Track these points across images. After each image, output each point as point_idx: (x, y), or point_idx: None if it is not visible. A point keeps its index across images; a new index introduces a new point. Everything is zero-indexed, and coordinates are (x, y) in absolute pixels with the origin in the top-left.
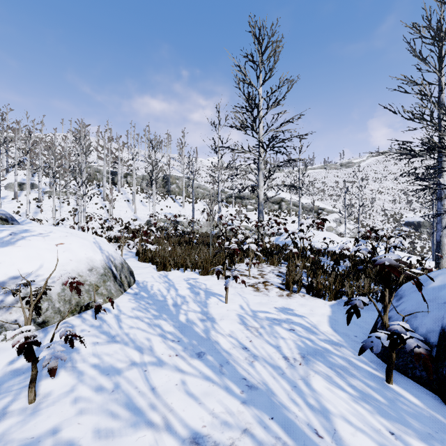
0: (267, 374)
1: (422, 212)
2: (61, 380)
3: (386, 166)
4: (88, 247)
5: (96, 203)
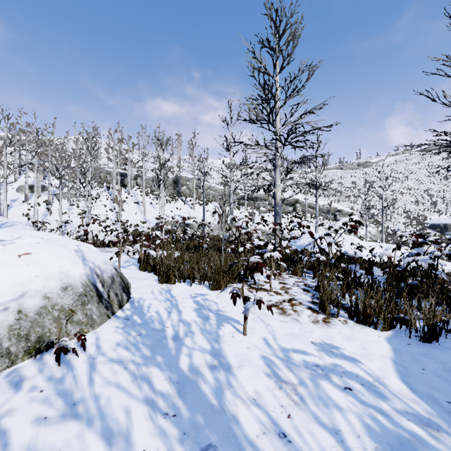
0: None
1: (448, 214)
2: None
3: (407, 165)
4: (64, 258)
5: (105, 206)
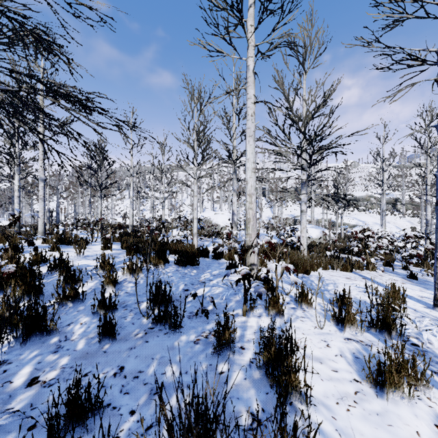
0: None
1: None
2: None
3: None
4: None
5: None
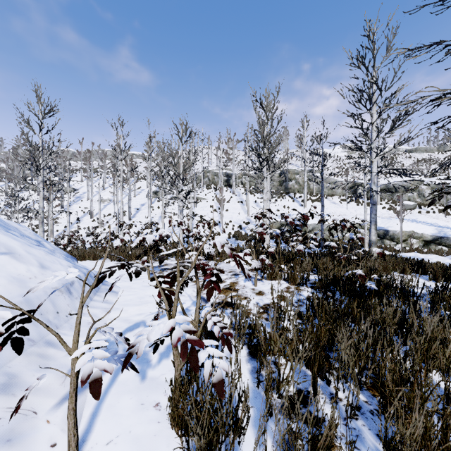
0: None
1: None
2: None
3: None
4: None
5: (211, 206)
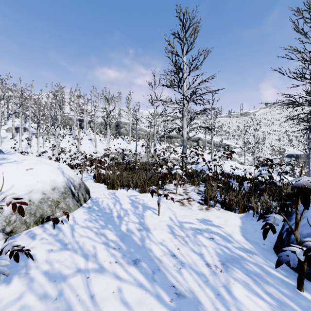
0: (193, 281)
1: (299, 148)
2: (13, 287)
3: (273, 115)
4: (52, 172)
5: (68, 141)
